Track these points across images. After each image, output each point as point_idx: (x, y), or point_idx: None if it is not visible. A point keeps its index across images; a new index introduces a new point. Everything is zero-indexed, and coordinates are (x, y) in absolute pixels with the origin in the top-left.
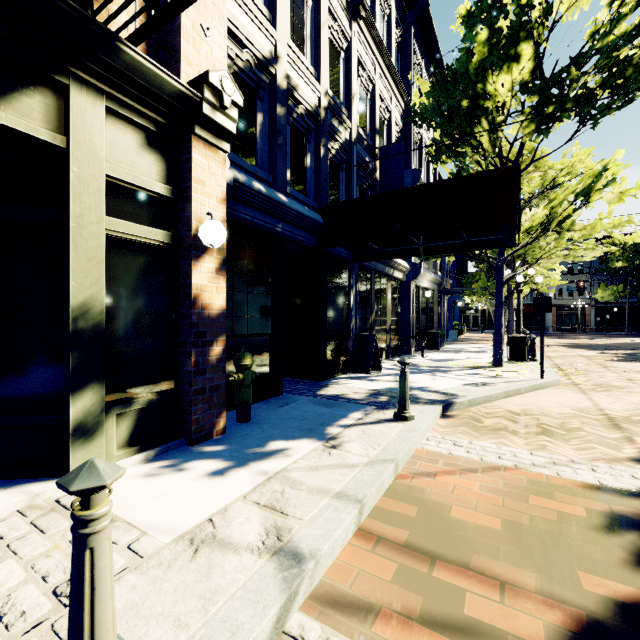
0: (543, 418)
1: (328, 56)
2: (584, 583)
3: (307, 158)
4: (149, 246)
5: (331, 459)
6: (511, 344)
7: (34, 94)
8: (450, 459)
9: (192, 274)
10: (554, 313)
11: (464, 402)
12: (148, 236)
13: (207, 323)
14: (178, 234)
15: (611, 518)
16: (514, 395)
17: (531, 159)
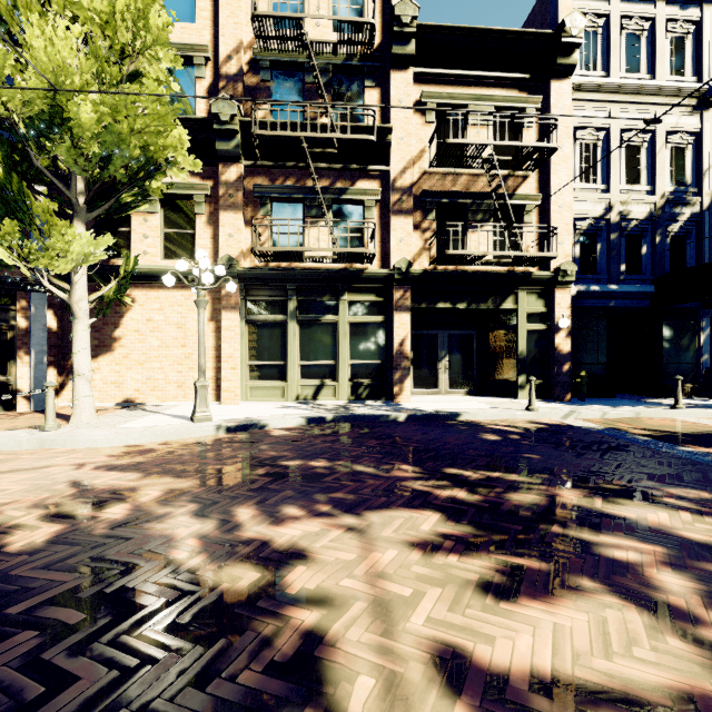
0: None
1: (669, 163)
2: (660, 429)
3: (642, 249)
4: (539, 330)
5: (608, 409)
6: None
7: (510, 297)
8: (678, 420)
9: (555, 339)
10: None
11: None
12: (539, 328)
13: (561, 357)
14: (550, 324)
15: None
16: None
17: None
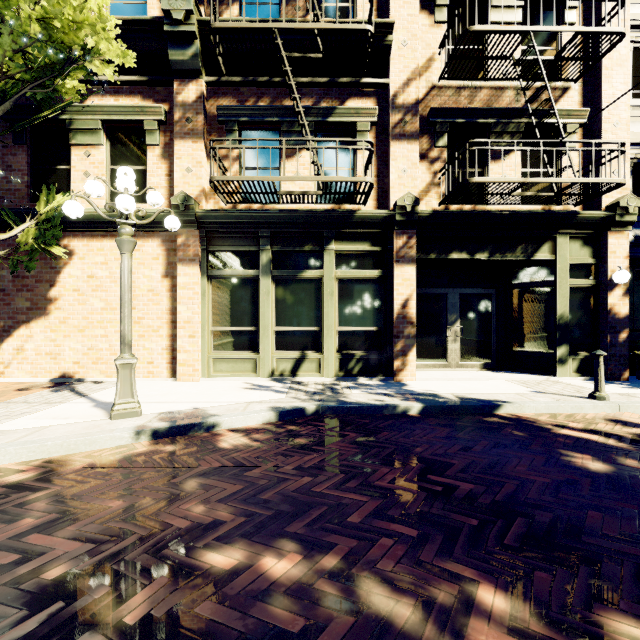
0: None
1: None
2: None
3: None
4: (584, 287)
5: None
6: None
7: (545, 244)
8: None
9: (608, 298)
10: None
11: None
12: (585, 284)
13: (617, 322)
14: (599, 279)
15: None
16: None
17: None
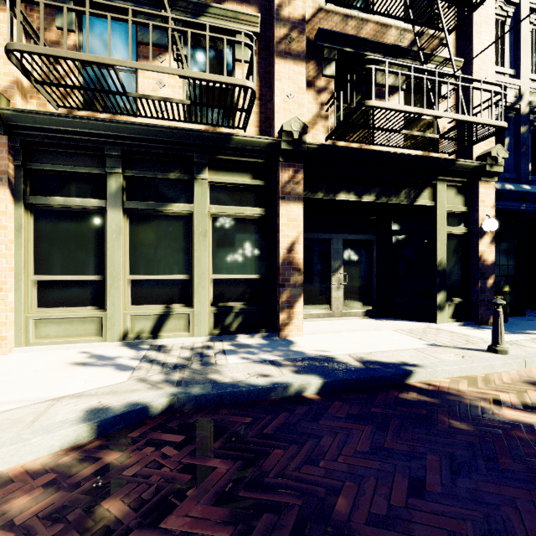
0: None
1: None
2: None
3: None
4: (457, 235)
5: None
6: None
7: (426, 190)
8: None
9: (478, 245)
10: None
11: None
12: (459, 231)
13: (485, 268)
14: (469, 227)
15: None
16: None
17: None
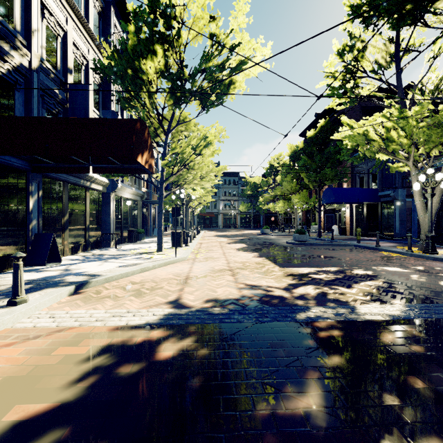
0: (148, 284)
1: None
2: (7, 415)
3: None
4: None
5: None
6: (173, 236)
7: None
8: (27, 332)
9: None
10: (222, 217)
11: (100, 280)
12: None
13: None
14: None
15: (102, 349)
16: (149, 270)
17: (177, 122)
